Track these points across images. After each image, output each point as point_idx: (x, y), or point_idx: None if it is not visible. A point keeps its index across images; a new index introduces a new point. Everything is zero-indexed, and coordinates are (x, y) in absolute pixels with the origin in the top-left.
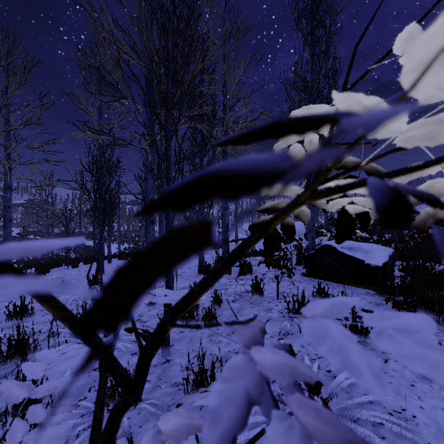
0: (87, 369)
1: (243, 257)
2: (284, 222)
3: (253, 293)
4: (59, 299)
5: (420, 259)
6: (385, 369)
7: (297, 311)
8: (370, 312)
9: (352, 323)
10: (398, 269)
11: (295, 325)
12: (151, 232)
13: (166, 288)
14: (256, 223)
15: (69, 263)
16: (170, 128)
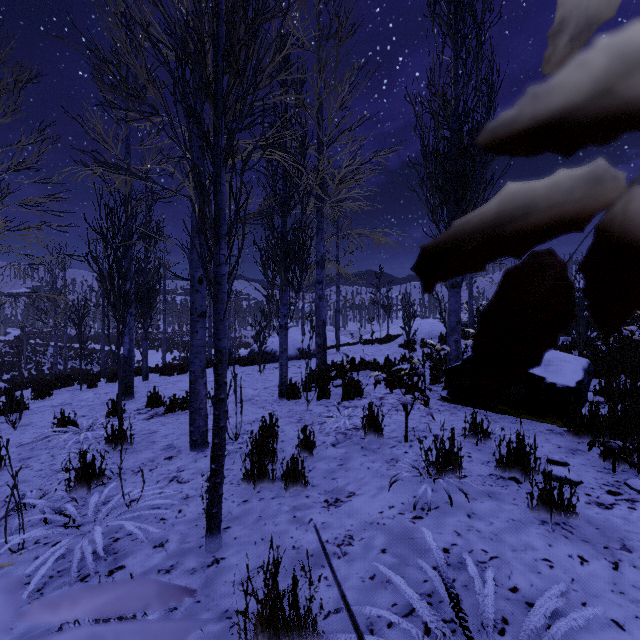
0: (69, 578)
1: (349, 372)
2: (619, 220)
3: (366, 432)
4: (53, 440)
5: (622, 374)
6: (619, 585)
7: (443, 464)
8: (564, 465)
9: (542, 490)
10: (590, 390)
11: (440, 491)
12: (200, 332)
13: (215, 429)
14: (458, 232)
15: (84, 380)
16: (219, 141)
